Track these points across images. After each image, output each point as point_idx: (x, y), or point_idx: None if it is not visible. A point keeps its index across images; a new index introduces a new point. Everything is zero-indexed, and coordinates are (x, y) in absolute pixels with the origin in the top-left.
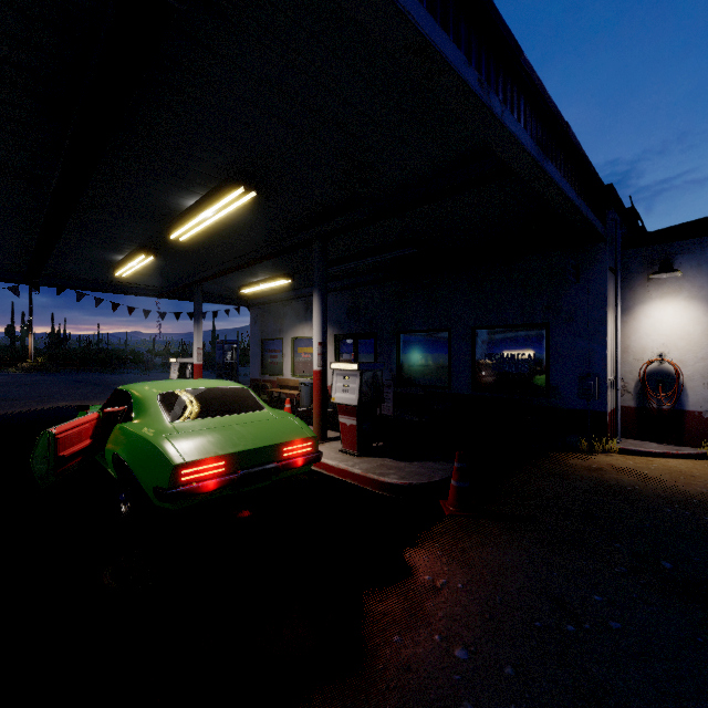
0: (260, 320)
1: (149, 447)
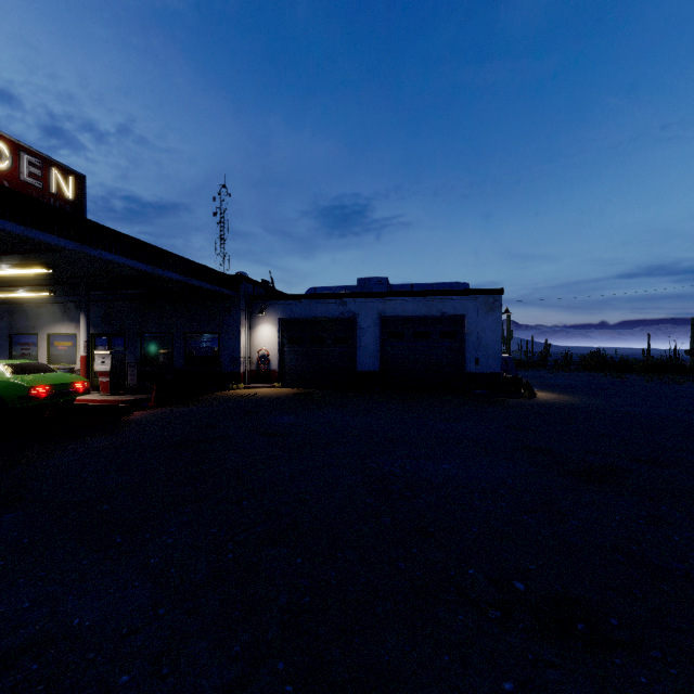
0: (8, 317)
1: (12, 383)
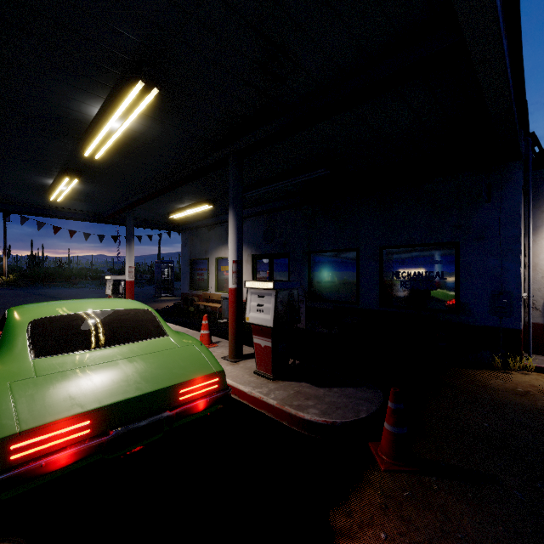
0: (189, 243)
1: None
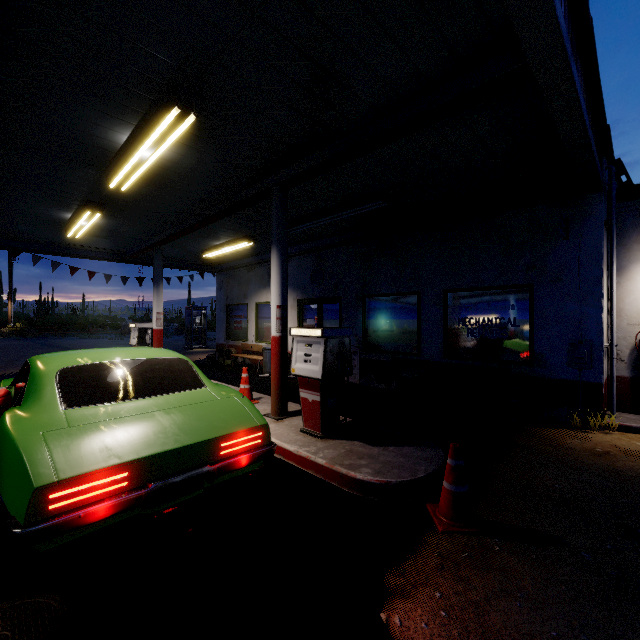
0: (225, 285)
1: (12, 453)
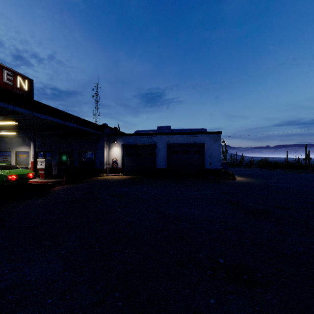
0: None
1: None
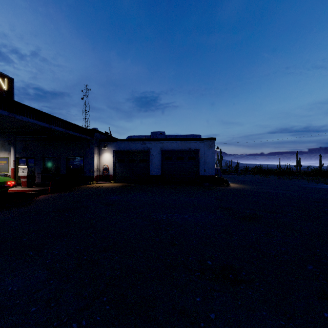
0: None
1: None
